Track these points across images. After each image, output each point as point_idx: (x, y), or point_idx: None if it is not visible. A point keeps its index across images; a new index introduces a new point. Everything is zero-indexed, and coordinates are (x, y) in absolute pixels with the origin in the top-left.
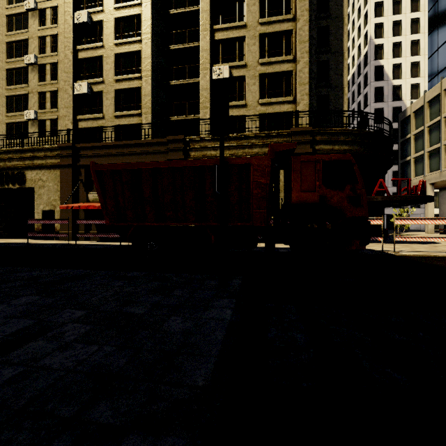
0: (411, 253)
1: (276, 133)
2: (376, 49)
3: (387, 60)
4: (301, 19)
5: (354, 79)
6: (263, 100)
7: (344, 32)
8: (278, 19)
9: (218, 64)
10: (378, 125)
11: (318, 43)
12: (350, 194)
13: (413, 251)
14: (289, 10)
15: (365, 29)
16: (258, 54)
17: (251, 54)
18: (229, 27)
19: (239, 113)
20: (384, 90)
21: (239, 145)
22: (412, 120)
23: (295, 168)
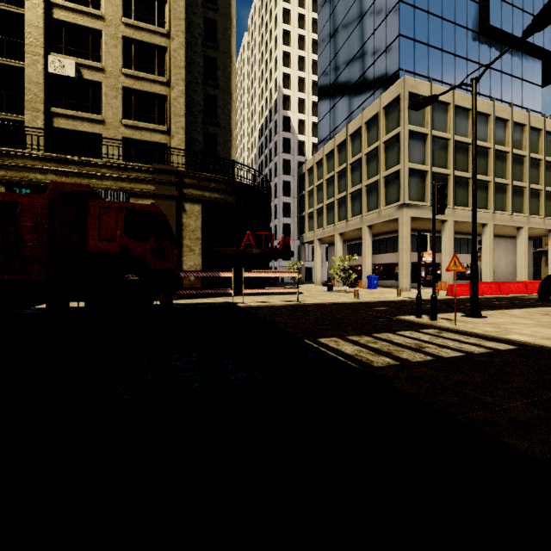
0: (256, 304)
1: (135, 166)
2: (284, 98)
3: (293, 113)
4: (176, 40)
5: (267, 123)
6: (128, 121)
7: (232, 71)
8: (148, 27)
9: (59, 54)
10: (286, 177)
11: (205, 73)
12: (154, 246)
13: (263, 302)
14: (163, 22)
15: (275, 75)
16: (122, 61)
17: (112, 58)
18: (77, 9)
19: (93, 129)
20: (291, 143)
21: (82, 172)
22: (307, 178)
23: (92, 214)
